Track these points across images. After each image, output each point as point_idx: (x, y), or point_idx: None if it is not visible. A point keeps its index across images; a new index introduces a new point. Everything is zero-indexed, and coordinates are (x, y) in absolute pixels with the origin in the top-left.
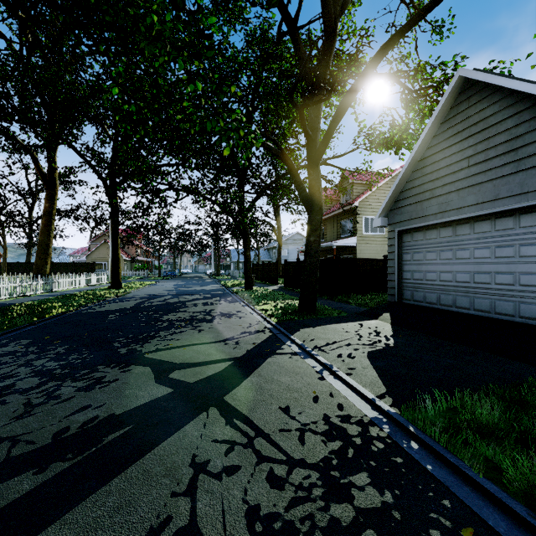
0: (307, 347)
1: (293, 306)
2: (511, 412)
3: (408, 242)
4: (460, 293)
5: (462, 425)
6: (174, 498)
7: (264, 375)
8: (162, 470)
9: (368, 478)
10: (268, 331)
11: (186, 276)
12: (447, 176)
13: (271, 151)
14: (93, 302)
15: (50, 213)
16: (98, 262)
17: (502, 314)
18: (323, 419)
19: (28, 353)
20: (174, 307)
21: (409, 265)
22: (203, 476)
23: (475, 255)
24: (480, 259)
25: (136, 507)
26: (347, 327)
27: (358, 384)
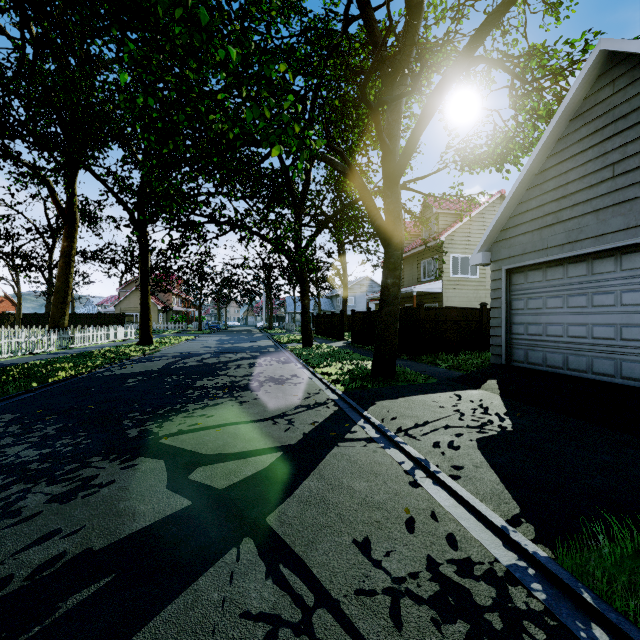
0: (388, 431)
1: (364, 368)
2: None
3: (520, 284)
4: (599, 354)
5: None
6: None
7: (328, 477)
8: None
9: None
10: (332, 404)
11: (232, 330)
12: (580, 192)
13: (336, 167)
14: (113, 362)
15: (69, 253)
16: (128, 313)
17: None
18: (428, 567)
19: (4, 435)
20: (212, 369)
21: (522, 315)
22: None
23: (623, 300)
24: (631, 306)
25: None
26: (441, 400)
27: (474, 498)
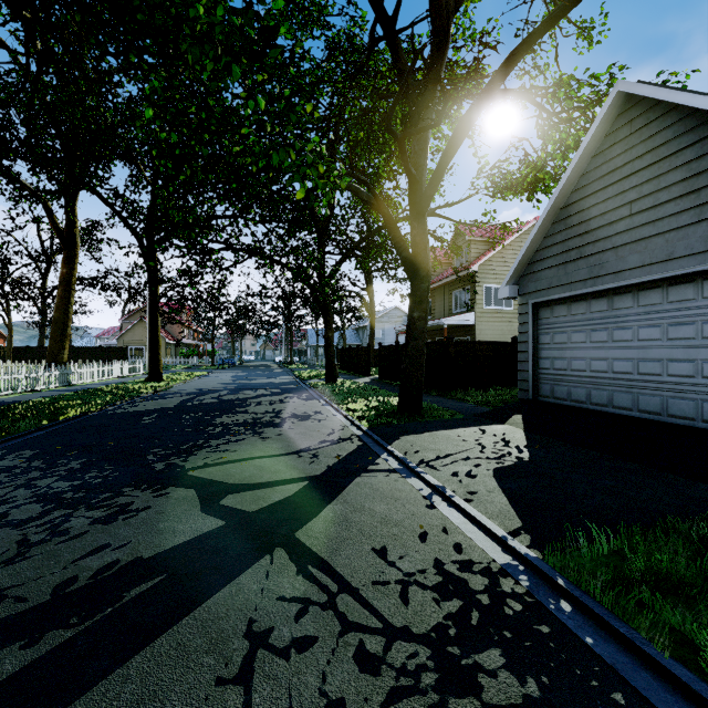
0: (410, 462)
1: (390, 405)
2: (702, 558)
3: (546, 319)
4: (618, 388)
5: (634, 576)
6: (220, 688)
7: (351, 502)
8: (205, 643)
9: (501, 658)
10: (357, 439)
11: (248, 365)
12: (601, 228)
13: (361, 196)
14: (123, 400)
15: (69, 281)
16: (132, 346)
17: (678, 417)
18: (434, 566)
19: (30, 470)
20: (231, 407)
21: (548, 349)
22: (262, 652)
23: (639, 335)
24: (646, 341)
25: (163, 701)
26: (465, 435)
27: (483, 515)
